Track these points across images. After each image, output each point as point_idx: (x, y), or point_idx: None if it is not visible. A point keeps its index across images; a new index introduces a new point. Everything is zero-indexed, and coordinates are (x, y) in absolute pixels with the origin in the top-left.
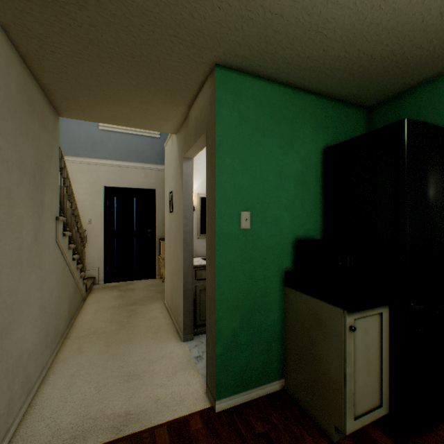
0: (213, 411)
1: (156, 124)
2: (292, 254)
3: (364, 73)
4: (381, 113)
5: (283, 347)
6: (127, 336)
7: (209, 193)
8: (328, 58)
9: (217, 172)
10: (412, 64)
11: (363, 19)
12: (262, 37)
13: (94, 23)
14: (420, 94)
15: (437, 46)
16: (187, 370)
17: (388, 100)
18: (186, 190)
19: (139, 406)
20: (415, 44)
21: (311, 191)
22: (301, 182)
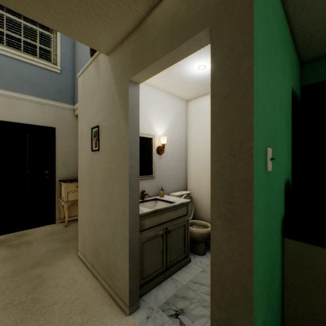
0: None
1: (89, 28)
2: (284, 199)
3: None
4: (315, 68)
5: (281, 310)
6: None
7: (222, 119)
8: None
9: (254, 82)
10: None
11: None
12: None
13: None
14: None
15: None
16: None
17: (322, 56)
18: (131, 122)
19: None
20: None
21: (289, 130)
22: (286, 119)
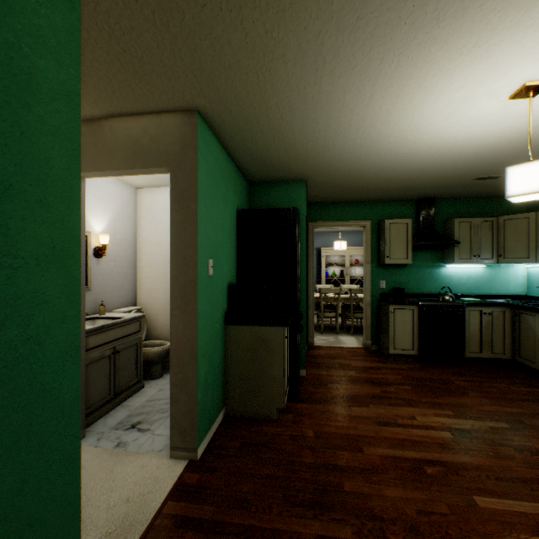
0: (195, 461)
1: None
2: (227, 297)
3: (269, 165)
4: (259, 190)
5: (224, 380)
6: None
7: (179, 238)
8: (263, 149)
9: (199, 219)
10: (289, 171)
11: (294, 144)
12: (248, 120)
13: (133, 6)
14: (282, 187)
15: (302, 169)
16: (124, 460)
17: (263, 182)
18: None
19: (113, 519)
20: (298, 164)
21: (233, 243)
22: (230, 235)
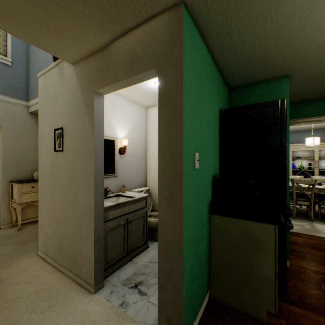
0: None
1: (56, 43)
2: (211, 188)
3: (251, 63)
4: (238, 94)
5: (209, 265)
6: (6, 320)
7: (166, 133)
8: (249, 42)
9: (184, 111)
10: (272, 67)
11: (289, 23)
12: None
13: None
14: (261, 87)
15: (289, 61)
16: None
17: (242, 86)
18: (97, 128)
19: None
20: (286, 54)
21: (216, 139)
22: (214, 132)
